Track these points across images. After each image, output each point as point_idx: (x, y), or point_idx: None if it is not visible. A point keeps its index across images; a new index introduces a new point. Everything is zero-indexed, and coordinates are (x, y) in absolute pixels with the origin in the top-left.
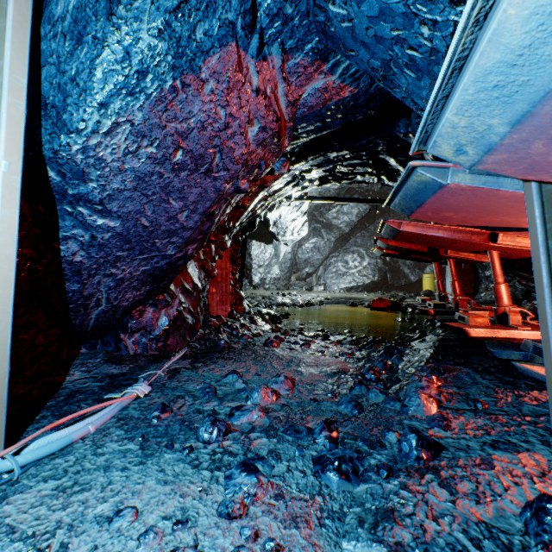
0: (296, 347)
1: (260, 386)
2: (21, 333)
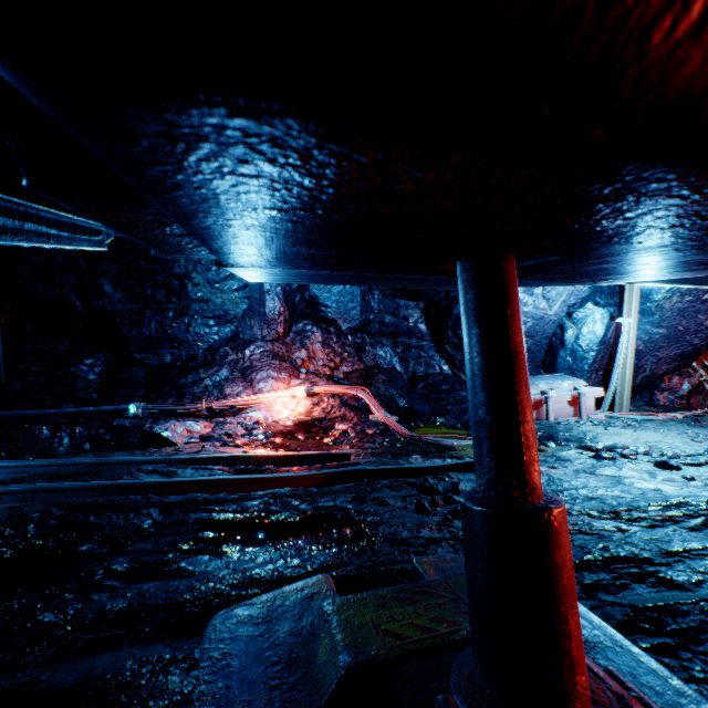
0: None
1: None
2: (608, 382)
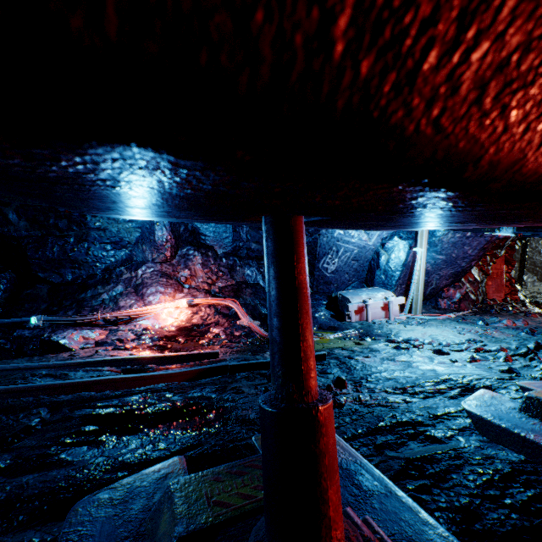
0: None
1: (506, 319)
2: (408, 292)
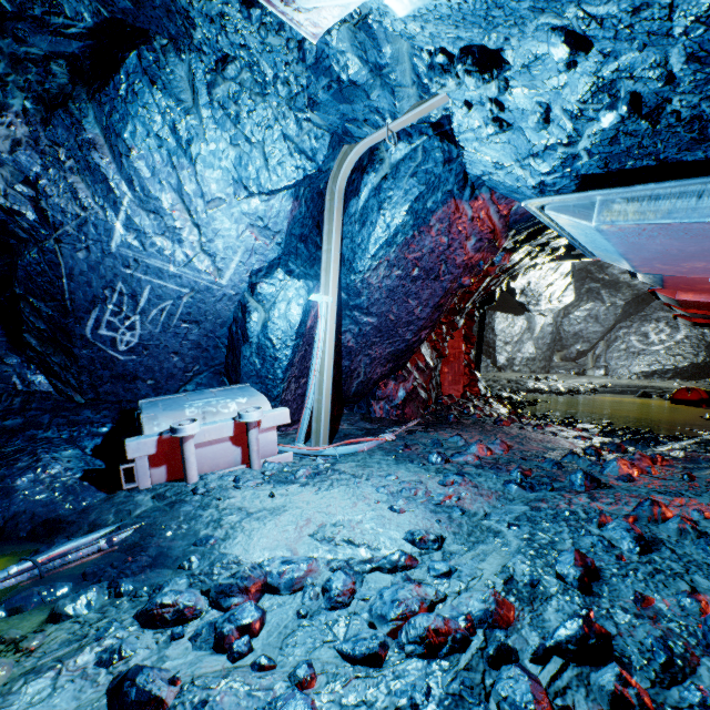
0: (527, 427)
1: (477, 442)
2: None
